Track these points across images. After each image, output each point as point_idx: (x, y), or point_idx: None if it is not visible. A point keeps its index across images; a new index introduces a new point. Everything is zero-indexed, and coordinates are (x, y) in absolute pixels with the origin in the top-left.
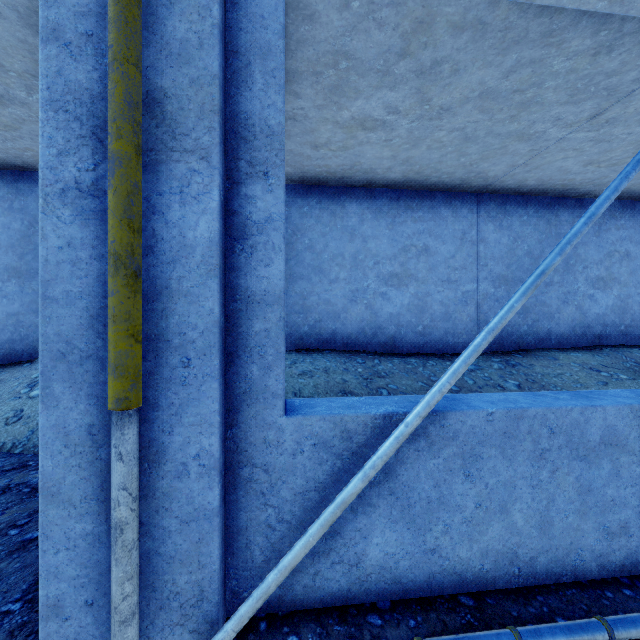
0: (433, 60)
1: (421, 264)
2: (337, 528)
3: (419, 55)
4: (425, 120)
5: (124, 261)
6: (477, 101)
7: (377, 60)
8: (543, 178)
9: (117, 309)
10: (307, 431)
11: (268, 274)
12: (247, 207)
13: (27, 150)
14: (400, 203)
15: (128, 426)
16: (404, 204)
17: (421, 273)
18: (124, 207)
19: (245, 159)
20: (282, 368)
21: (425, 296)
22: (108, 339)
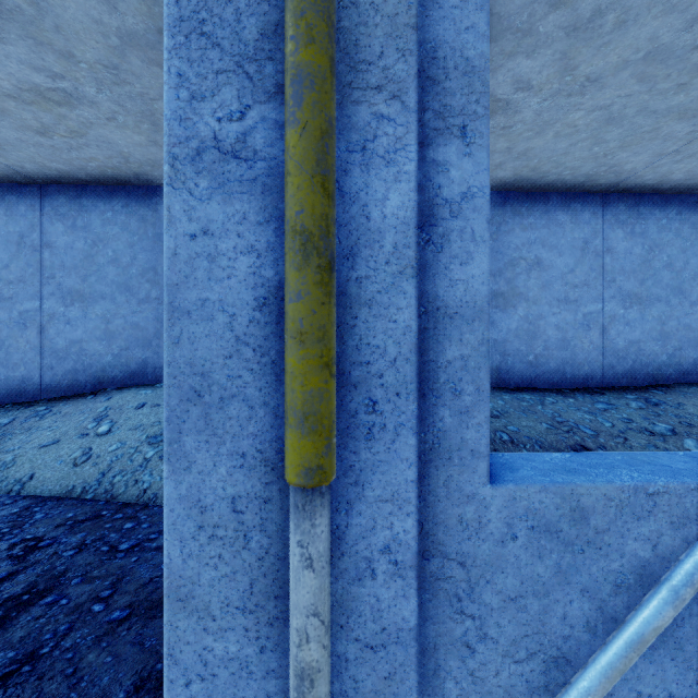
0: (595, 9)
1: (532, 281)
2: (565, 653)
3: (578, 3)
4: (561, 97)
5: (316, 244)
6: (638, 66)
7: (519, 15)
8: (695, 170)
9: (307, 322)
10: (521, 507)
11: (465, 276)
12: (435, 178)
13: (92, 160)
14: (506, 208)
15: (320, 512)
16: (511, 209)
17: (532, 291)
18: (316, 155)
19: (432, 108)
20: (485, 414)
21: (537, 319)
22: (290, 371)
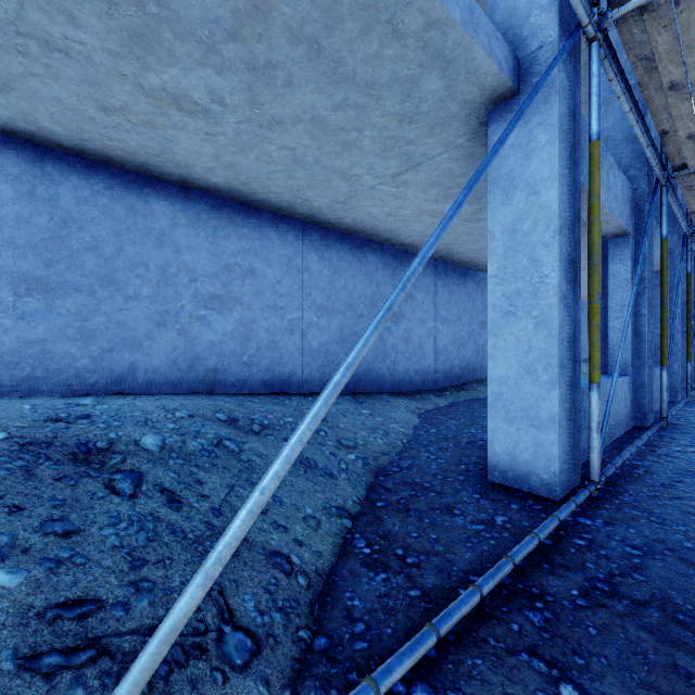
0: None
1: None
2: None
3: None
4: None
5: None
6: None
7: None
8: None
9: None
10: None
11: None
12: None
13: None
14: None
15: None
16: None
17: None
18: None
19: None
20: None
21: None
22: None
